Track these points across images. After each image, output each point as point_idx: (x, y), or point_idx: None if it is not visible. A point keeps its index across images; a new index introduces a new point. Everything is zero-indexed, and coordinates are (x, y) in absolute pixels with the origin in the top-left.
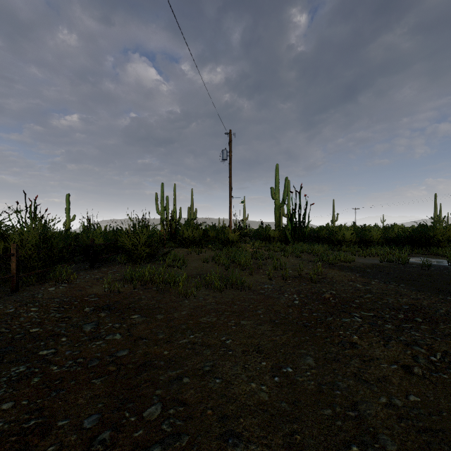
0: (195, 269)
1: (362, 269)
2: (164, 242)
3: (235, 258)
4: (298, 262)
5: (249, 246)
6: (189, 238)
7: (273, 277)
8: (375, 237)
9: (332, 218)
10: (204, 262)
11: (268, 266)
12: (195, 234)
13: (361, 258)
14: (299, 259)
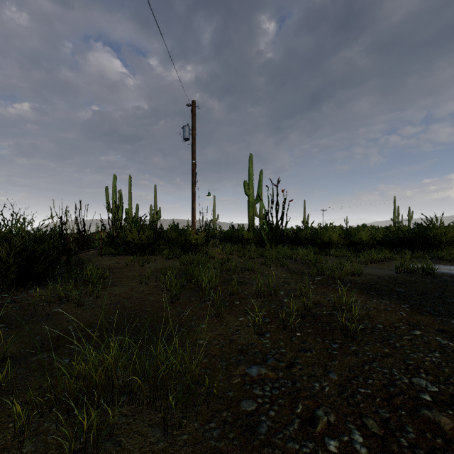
0: (112, 303)
1: (388, 288)
2: (100, 247)
3: (194, 275)
4: (287, 275)
5: (218, 251)
6: (135, 242)
7: (263, 323)
8: (364, 238)
9: (304, 219)
10: (141, 283)
11: (247, 285)
12: (143, 236)
13: (362, 266)
14: (286, 270)
